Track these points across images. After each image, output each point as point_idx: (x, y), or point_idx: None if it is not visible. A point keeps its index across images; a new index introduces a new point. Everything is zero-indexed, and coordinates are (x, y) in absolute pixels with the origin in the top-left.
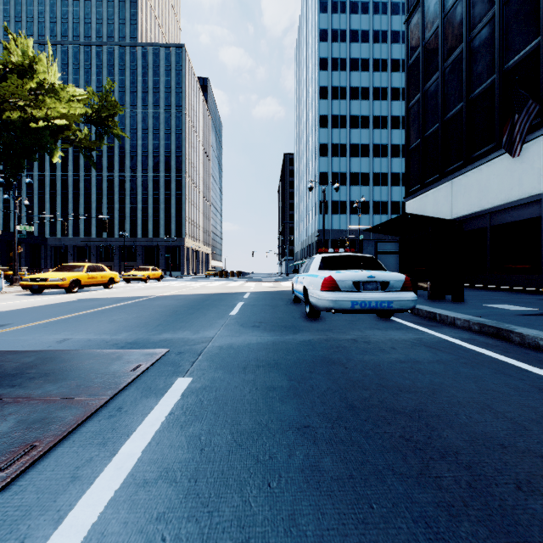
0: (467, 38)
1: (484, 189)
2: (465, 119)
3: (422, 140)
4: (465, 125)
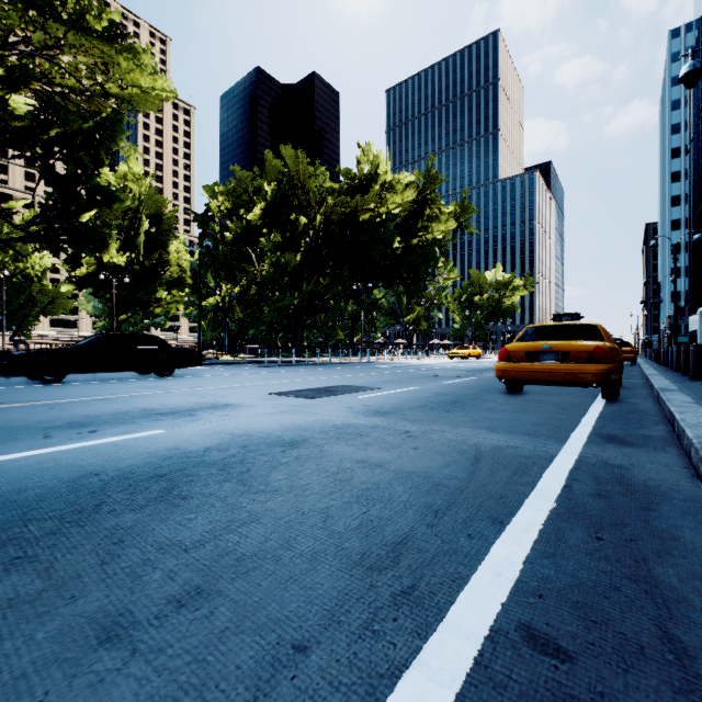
0: (693, 267)
1: (694, 323)
2: (693, 296)
3: (690, 294)
4: (693, 298)
